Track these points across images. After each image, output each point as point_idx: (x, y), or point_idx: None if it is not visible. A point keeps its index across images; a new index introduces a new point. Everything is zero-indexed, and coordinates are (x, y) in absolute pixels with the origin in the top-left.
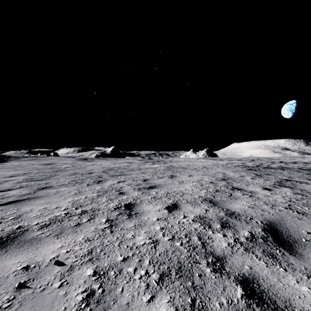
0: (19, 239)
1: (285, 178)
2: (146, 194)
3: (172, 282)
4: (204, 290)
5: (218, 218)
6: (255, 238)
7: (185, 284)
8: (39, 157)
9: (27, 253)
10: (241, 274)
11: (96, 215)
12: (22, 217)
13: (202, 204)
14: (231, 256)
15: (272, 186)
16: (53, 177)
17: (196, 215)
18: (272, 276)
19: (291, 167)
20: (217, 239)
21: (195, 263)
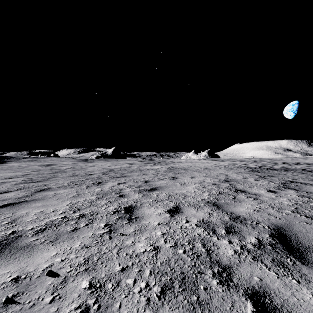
0: (11, 246)
1: (289, 180)
2: (146, 197)
3: (175, 296)
4: (211, 306)
5: (222, 222)
6: (263, 245)
7: (189, 299)
8: (39, 158)
9: (18, 262)
10: (250, 287)
11: (94, 219)
12: (17, 221)
13: (206, 207)
14: (238, 266)
15: (276, 188)
16: (52, 178)
17: (199, 220)
18: (285, 289)
19: (295, 168)
20: (223, 246)
21: (200, 274)
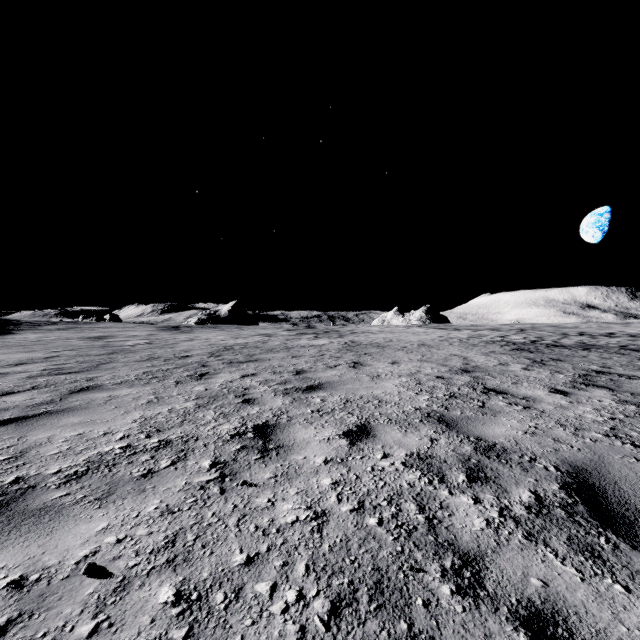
0: (12, 509)
1: (594, 368)
2: (300, 403)
3: (360, 622)
4: None
5: (459, 458)
6: (548, 508)
7: (392, 628)
8: (80, 323)
9: (26, 544)
10: (524, 601)
11: (190, 450)
12: (27, 456)
13: (423, 425)
14: (495, 554)
15: (569, 386)
16: (106, 365)
17: (411, 453)
18: (599, 607)
19: (605, 344)
20: (462, 509)
21: (414, 571)
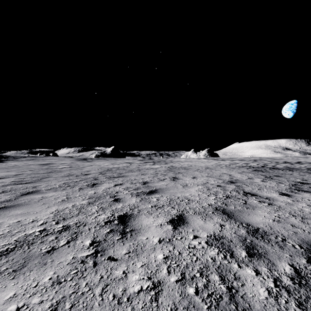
0: None
1: (298, 181)
2: (145, 201)
3: None
4: None
5: (239, 239)
6: (305, 279)
7: None
8: (37, 157)
9: None
10: None
11: (80, 233)
12: None
13: (214, 216)
14: None
15: (289, 191)
16: (45, 179)
17: (210, 234)
18: None
19: (299, 168)
20: (249, 280)
21: None
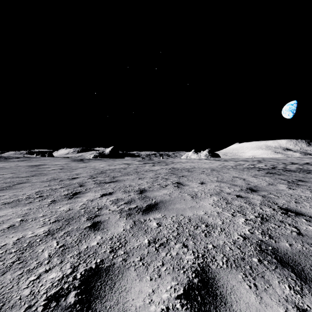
0: None
1: None
2: (138, 229)
3: None
4: None
5: None
6: None
7: None
8: (31, 157)
9: None
10: None
11: None
12: None
13: (268, 272)
14: None
15: None
16: (18, 185)
17: None
18: None
19: None
20: None
21: None
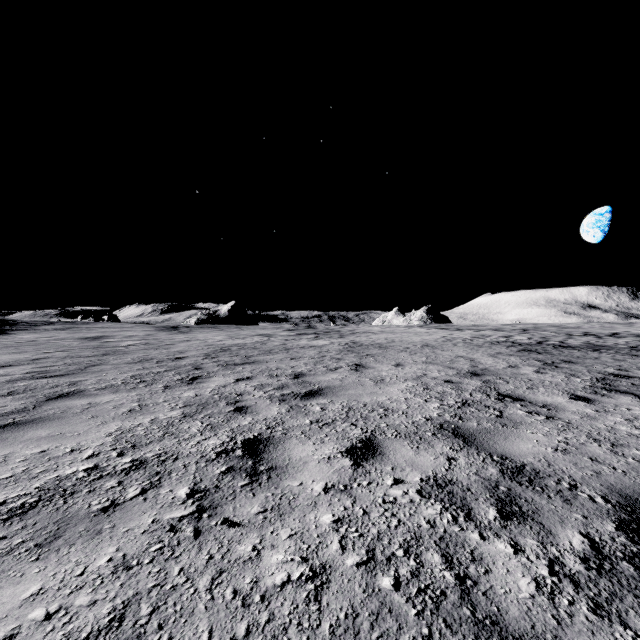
0: None
1: (610, 371)
2: (297, 412)
3: None
4: None
5: (485, 485)
6: (610, 560)
7: None
8: (77, 323)
9: None
10: None
11: (167, 473)
12: None
13: (437, 440)
14: None
15: (590, 392)
16: (94, 367)
17: (426, 477)
18: None
19: (614, 345)
20: (500, 562)
21: None
